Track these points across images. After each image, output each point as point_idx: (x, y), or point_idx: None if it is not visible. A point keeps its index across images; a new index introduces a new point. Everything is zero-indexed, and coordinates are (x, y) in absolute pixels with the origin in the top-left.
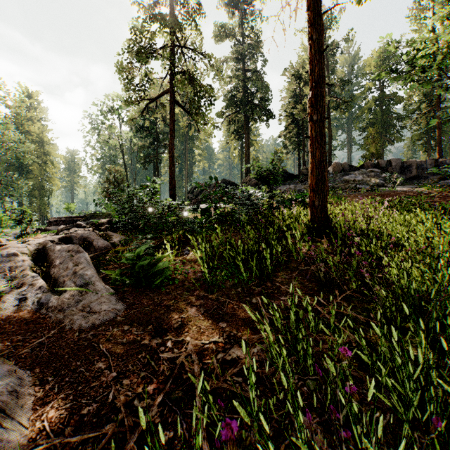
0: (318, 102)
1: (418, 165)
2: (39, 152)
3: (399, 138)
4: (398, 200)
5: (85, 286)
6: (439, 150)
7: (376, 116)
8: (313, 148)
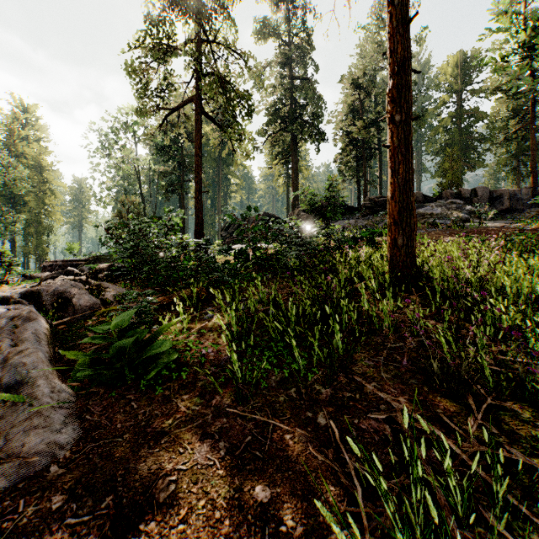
0: (403, 95)
1: (510, 195)
2: (35, 179)
3: (481, 164)
4: (502, 238)
5: (17, 387)
6: (533, 177)
7: (453, 136)
8: (395, 161)
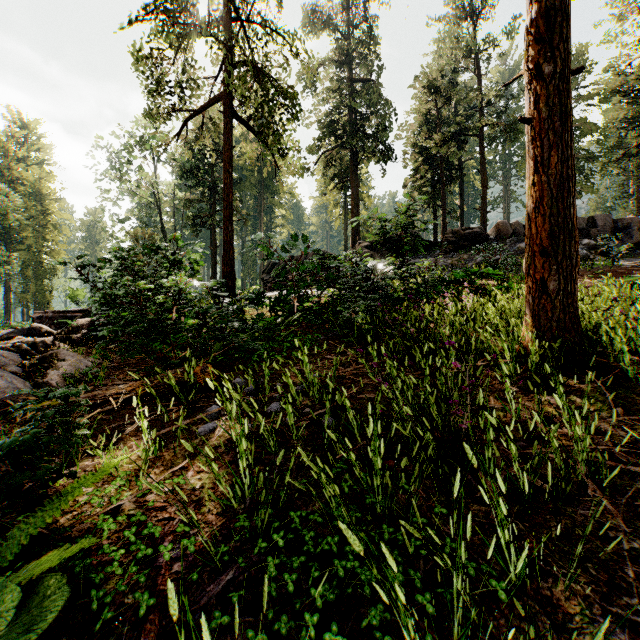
0: (557, 28)
1: (639, 225)
2: (35, 210)
3: (589, 188)
4: None
5: None
6: None
7: None
8: (543, 145)
